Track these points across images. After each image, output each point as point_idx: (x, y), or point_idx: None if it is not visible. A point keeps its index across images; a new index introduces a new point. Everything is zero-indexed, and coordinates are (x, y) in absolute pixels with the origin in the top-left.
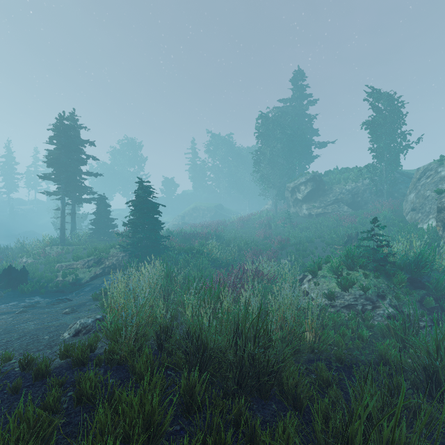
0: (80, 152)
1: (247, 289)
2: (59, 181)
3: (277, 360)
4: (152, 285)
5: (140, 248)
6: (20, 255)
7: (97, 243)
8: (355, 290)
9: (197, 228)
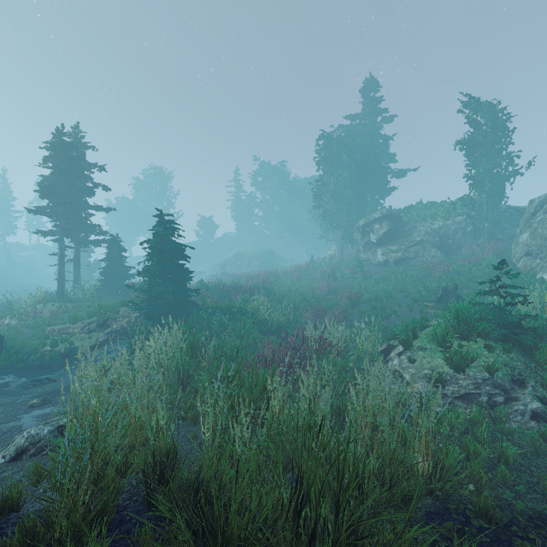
0: (85, 179)
1: (310, 373)
2: (56, 216)
3: (380, 541)
4: (165, 362)
5: (159, 306)
6: (1, 315)
7: (107, 299)
8: (475, 371)
9: (240, 279)
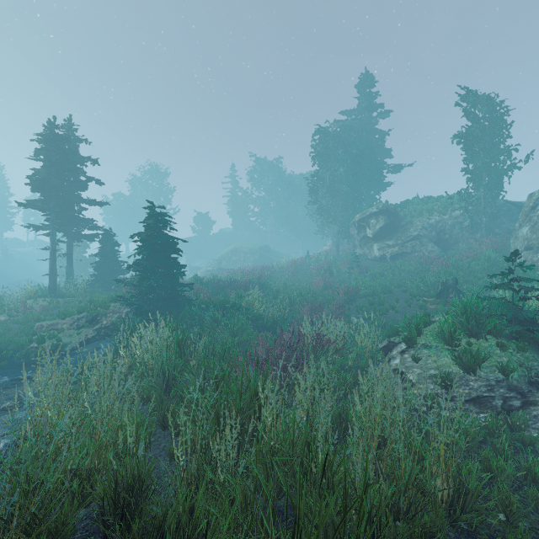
0: (77, 172)
1: (307, 375)
2: (48, 210)
3: None
4: (150, 362)
5: (150, 301)
6: None
7: (100, 294)
8: (487, 371)
9: (235, 275)
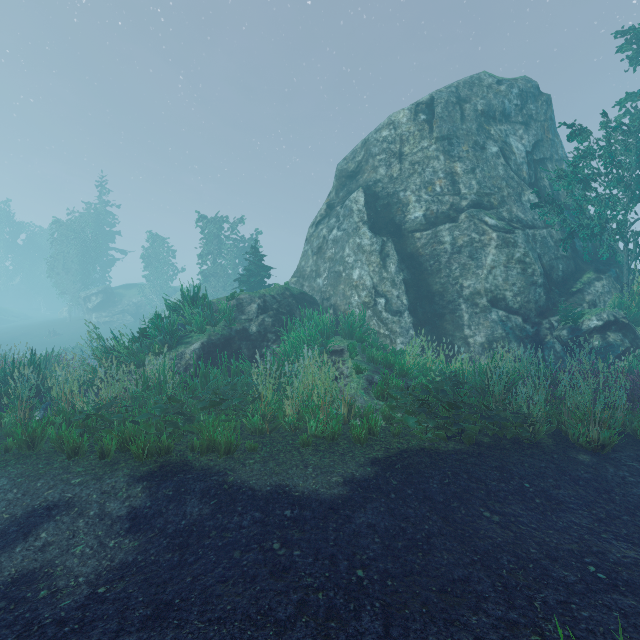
0: None
1: None
2: None
3: None
4: None
5: None
6: None
7: None
8: None
9: None
